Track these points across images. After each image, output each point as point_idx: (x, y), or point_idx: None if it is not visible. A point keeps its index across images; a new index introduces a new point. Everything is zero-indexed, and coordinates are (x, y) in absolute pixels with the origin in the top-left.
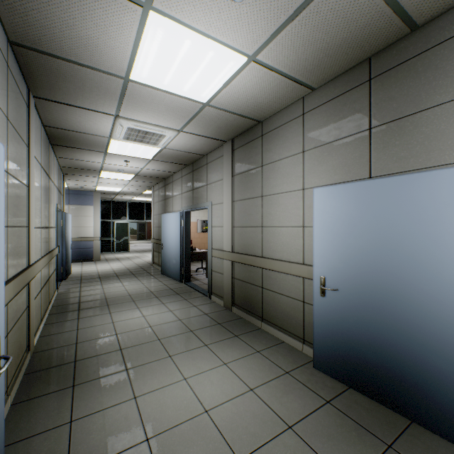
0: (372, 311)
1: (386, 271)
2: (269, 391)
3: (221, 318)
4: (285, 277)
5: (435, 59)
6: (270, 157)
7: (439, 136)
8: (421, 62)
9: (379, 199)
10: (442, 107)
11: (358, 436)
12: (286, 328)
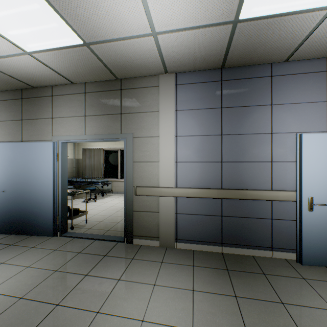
0: (18, 198)
1: (22, 180)
2: None
3: None
4: None
5: (40, 101)
6: None
7: (41, 130)
8: (37, 101)
9: (20, 151)
10: (42, 120)
11: None
12: None
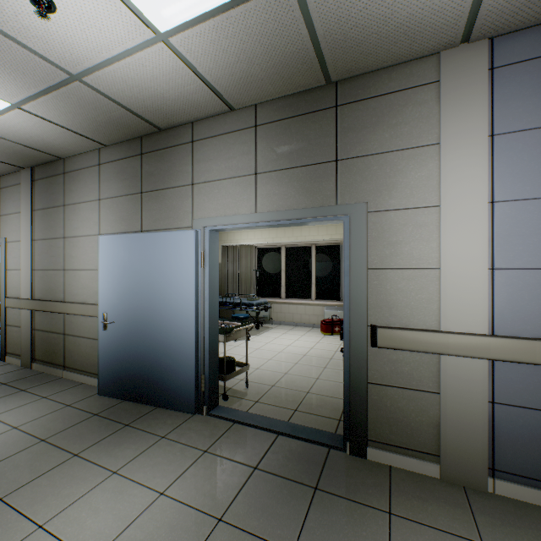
0: (136, 335)
1: (143, 303)
2: (38, 423)
3: (11, 378)
4: (85, 319)
5: (172, 156)
6: (72, 197)
7: (173, 209)
8: (166, 155)
9: (140, 249)
10: (175, 189)
11: (106, 427)
12: (87, 369)
